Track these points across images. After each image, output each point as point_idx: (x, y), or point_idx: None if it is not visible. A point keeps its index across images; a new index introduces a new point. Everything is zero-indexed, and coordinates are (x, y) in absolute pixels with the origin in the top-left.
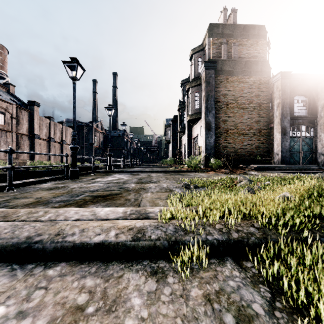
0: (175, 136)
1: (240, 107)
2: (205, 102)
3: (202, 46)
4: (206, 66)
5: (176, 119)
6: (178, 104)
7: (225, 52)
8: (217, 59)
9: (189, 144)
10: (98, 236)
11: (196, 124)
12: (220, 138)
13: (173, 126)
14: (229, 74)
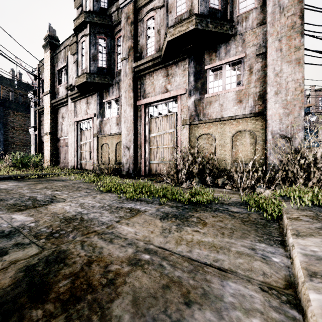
0: None
1: (24, 130)
2: None
3: None
4: None
5: None
6: None
7: (12, 97)
8: (6, 100)
9: None
10: None
11: None
12: (8, 147)
13: None
14: (16, 110)
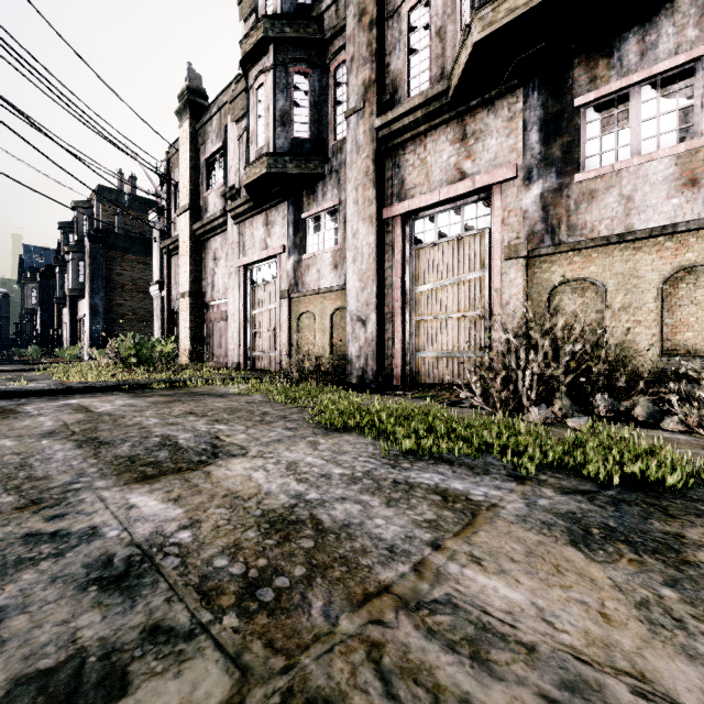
0: (50, 304)
1: (140, 291)
2: (90, 282)
3: (90, 204)
4: (92, 240)
5: (53, 272)
6: (57, 248)
7: (120, 225)
8: (109, 232)
9: (73, 325)
10: (9, 369)
11: (84, 300)
12: (113, 324)
13: (44, 285)
14: (126, 252)
